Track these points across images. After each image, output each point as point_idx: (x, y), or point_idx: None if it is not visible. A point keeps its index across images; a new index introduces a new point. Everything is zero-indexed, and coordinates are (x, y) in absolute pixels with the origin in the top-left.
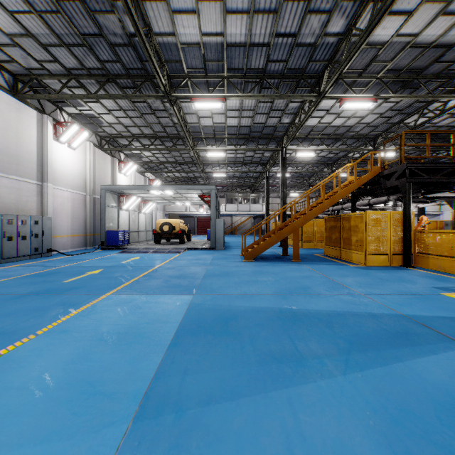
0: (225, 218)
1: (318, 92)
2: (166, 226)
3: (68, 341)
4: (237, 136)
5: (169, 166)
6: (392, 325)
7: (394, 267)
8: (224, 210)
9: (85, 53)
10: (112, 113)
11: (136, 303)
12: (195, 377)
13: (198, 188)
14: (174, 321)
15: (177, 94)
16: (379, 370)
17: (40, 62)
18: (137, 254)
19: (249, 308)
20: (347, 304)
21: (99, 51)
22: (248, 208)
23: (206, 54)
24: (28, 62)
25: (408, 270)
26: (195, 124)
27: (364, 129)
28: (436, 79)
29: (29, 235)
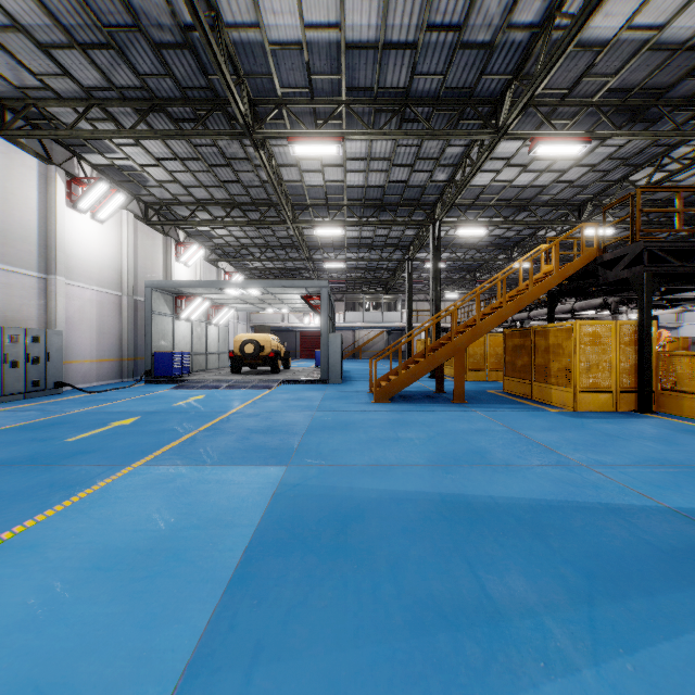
0: (343, 333)
1: (494, 127)
2: (249, 345)
3: (32, 571)
4: (362, 202)
5: (256, 252)
6: (658, 533)
7: (624, 413)
8: (342, 320)
9: (113, 61)
10: (163, 164)
11: (182, 484)
12: (275, 672)
13: (301, 284)
14: (246, 523)
15: (265, 131)
16: (666, 649)
17: (40, 77)
18: (202, 390)
19: (385, 495)
20: (561, 486)
21: (135, 57)
22: (380, 318)
23: (312, 62)
24: (20, 77)
25: (648, 419)
26: (295, 183)
27: (565, 190)
28: (687, 107)
29: (24, 360)
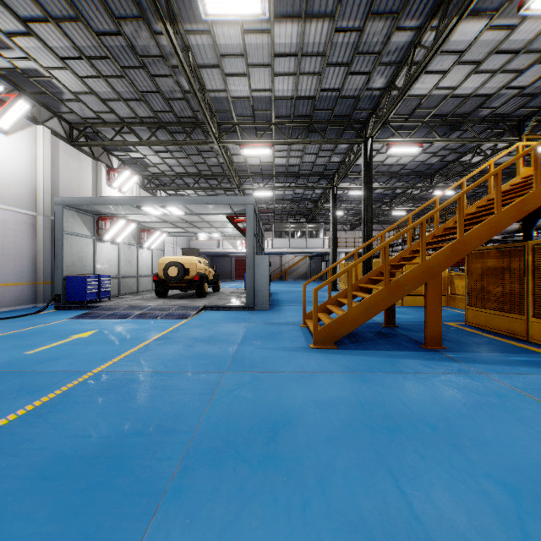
0: (271, 258)
1: None
2: (172, 268)
3: None
4: (290, 120)
5: (191, 182)
6: None
7: None
8: (270, 246)
9: None
10: (70, 67)
11: None
12: None
13: (224, 200)
14: None
15: None
16: None
17: None
18: (104, 320)
19: None
20: None
21: None
22: (304, 244)
23: None
24: None
25: None
26: (219, 94)
27: (509, 101)
28: None
29: None
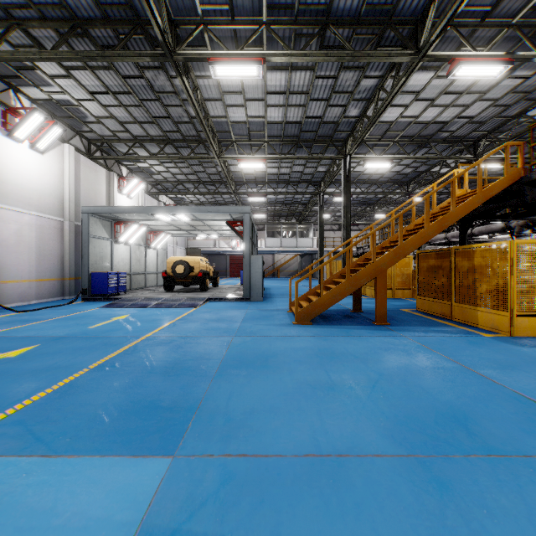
0: (264, 256)
1: (415, 48)
2: (179, 266)
3: None
4: (281, 139)
5: (191, 187)
6: None
7: None
8: (263, 245)
9: None
10: (97, 98)
11: None
12: None
13: (225, 210)
14: None
15: (185, 52)
16: None
17: None
18: (130, 308)
19: None
20: None
21: None
22: (294, 243)
23: None
24: None
25: None
26: (220, 119)
27: (463, 127)
28: None
29: None
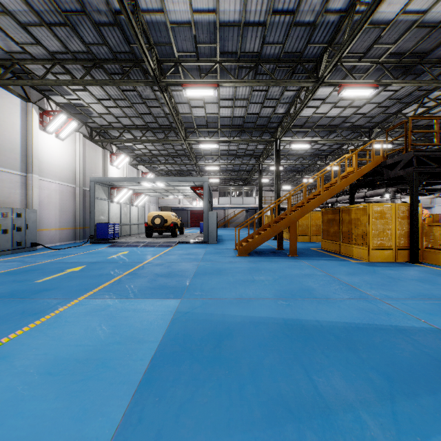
0: (218, 211)
1: (316, 78)
2: (157, 219)
3: (3, 375)
4: (230, 127)
5: (162, 159)
6: (433, 347)
7: (401, 263)
8: (217, 203)
9: (68, 34)
10: (101, 102)
11: (110, 312)
12: None
13: (190, 179)
14: (152, 340)
15: (167, 80)
16: None
17: (22, 45)
18: (126, 248)
19: (246, 319)
20: (364, 313)
21: (83, 32)
22: (241, 201)
23: (198, 35)
24: (8, 45)
25: (417, 267)
26: (187, 115)
27: (360, 119)
28: (440, 65)
29: (11, 229)
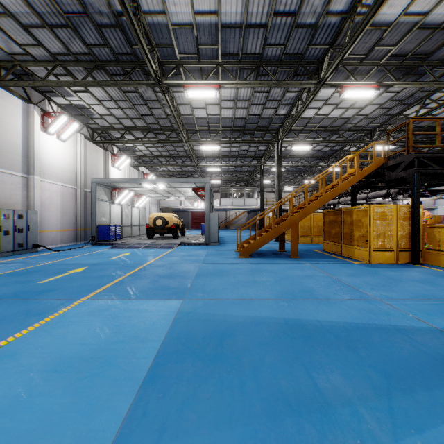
0: (219, 213)
1: (317, 79)
2: (159, 220)
3: (10, 373)
4: (231, 128)
5: (163, 160)
6: (431, 346)
7: (402, 265)
8: (218, 204)
9: (70, 36)
10: (103, 104)
11: (113, 312)
12: None
13: (192, 181)
14: (155, 339)
15: (169, 82)
16: (443, 429)
17: (23, 47)
18: (128, 249)
19: (248, 319)
20: (364, 313)
21: (85, 34)
22: (242, 203)
23: (199, 37)
24: (10, 47)
25: (418, 268)
26: (188, 116)
27: (362, 120)
28: (442, 66)
29: (13, 230)
